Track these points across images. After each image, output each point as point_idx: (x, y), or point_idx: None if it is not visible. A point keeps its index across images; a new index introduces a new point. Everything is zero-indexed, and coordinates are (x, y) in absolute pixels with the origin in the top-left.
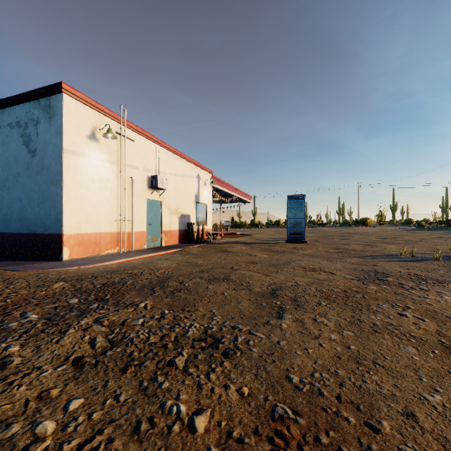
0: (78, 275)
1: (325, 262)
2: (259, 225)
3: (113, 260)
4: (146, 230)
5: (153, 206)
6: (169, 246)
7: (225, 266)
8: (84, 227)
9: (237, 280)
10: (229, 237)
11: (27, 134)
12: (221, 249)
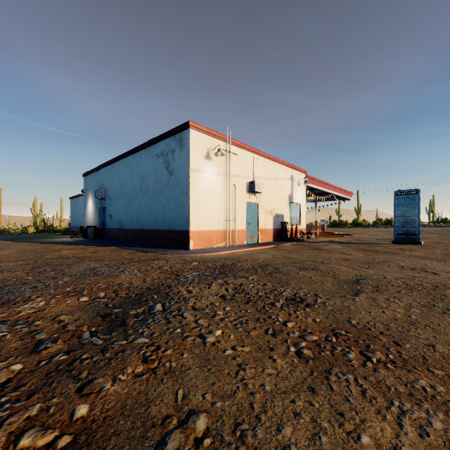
0: (203, 259)
1: (433, 264)
2: (363, 225)
3: (223, 251)
4: (245, 229)
5: (251, 207)
6: (264, 243)
7: (316, 260)
8: (202, 226)
9: (325, 270)
10: (324, 236)
11: (167, 161)
12: (314, 247)
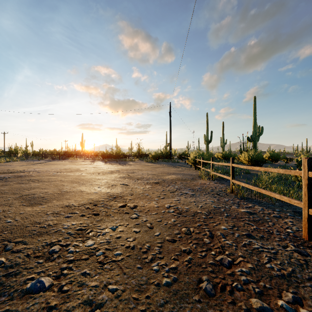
0: None
1: None
2: None
3: None
4: None
5: None
6: None
7: None
8: None
9: None
10: None
11: None
12: None
